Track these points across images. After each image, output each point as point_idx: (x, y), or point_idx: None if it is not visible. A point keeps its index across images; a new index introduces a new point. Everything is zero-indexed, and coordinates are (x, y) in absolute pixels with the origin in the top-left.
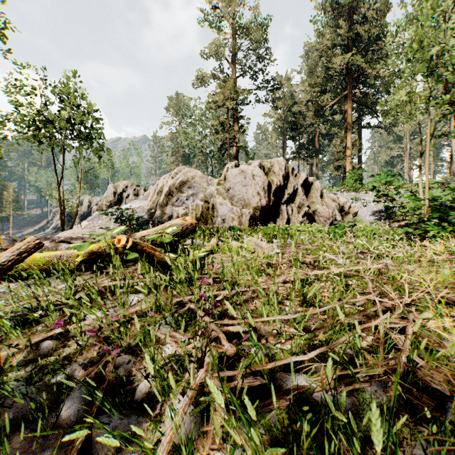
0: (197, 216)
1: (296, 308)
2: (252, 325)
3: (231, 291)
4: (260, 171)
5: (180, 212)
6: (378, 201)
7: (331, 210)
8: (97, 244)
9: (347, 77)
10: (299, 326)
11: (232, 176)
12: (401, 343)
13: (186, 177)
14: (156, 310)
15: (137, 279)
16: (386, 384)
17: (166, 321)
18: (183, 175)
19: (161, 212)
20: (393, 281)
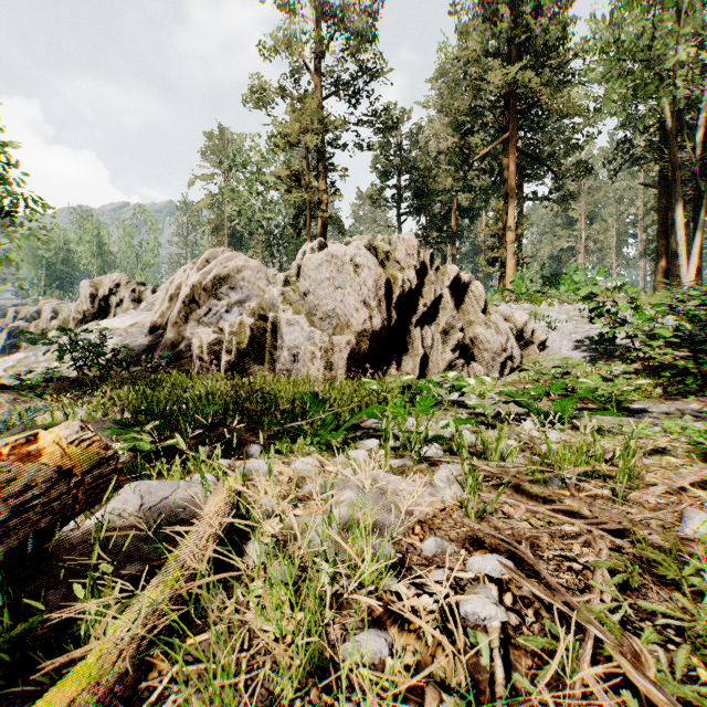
0: (240, 347)
1: None
2: None
3: None
4: (370, 258)
5: (205, 338)
6: (594, 322)
7: (504, 338)
8: None
9: (506, 111)
10: None
11: (313, 267)
12: None
13: (226, 269)
14: None
15: None
16: None
17: None
18: (219, 266)
19: (176, 335)
20: None
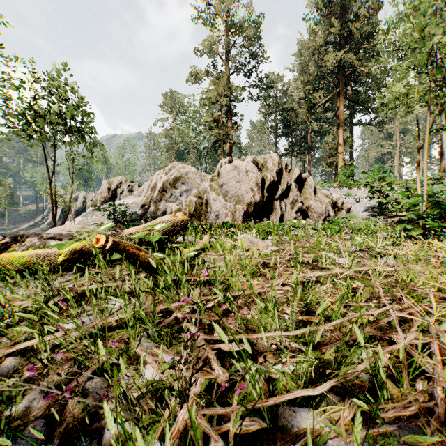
0: (190, 212)
1: (296, 317)
2: (249, 350)
3: (223, 297)
4: (254, 167)
5: (173, 208)
6: (371, 197)
7: (324, 206)
8: (81, 242)
9: (339, 74)
10: (306, 349)
11: (226, 172)
12: (428, 367)
13: (180, 173)
14: (135, 323)
15: (121, 282)
16: (424, 433)
17: (148, 334)
18: (176, 171)
19: (155, 208)
20: (404, 285)
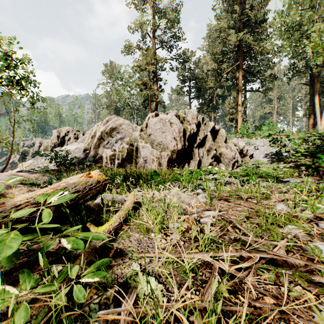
0: (123, 157)
1: None
2: None
3: None
4: (176, 120)
5: (108, 153)
6: (272, 146)
7: (234, 153)
8: None
9: (238, 52)
10: None
11: (153, 124)
12: None
13: (115, 124)
14: None
15: None
16: None
17: None
18: (112, 123)
19: (94, 152)
20: None
